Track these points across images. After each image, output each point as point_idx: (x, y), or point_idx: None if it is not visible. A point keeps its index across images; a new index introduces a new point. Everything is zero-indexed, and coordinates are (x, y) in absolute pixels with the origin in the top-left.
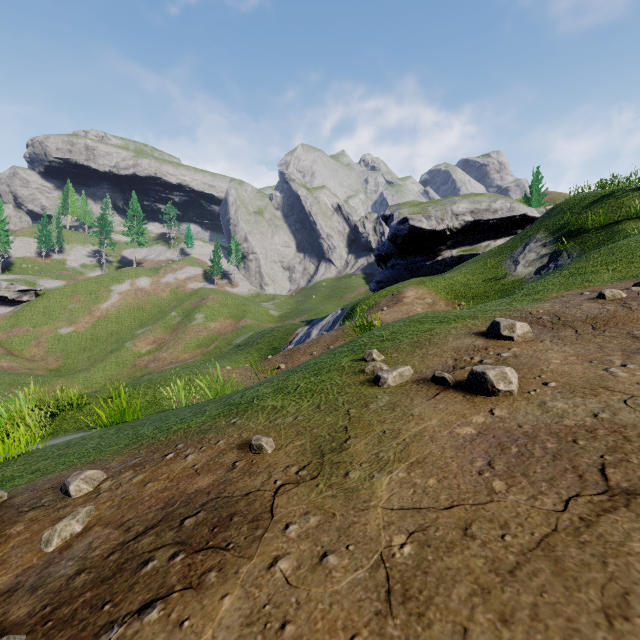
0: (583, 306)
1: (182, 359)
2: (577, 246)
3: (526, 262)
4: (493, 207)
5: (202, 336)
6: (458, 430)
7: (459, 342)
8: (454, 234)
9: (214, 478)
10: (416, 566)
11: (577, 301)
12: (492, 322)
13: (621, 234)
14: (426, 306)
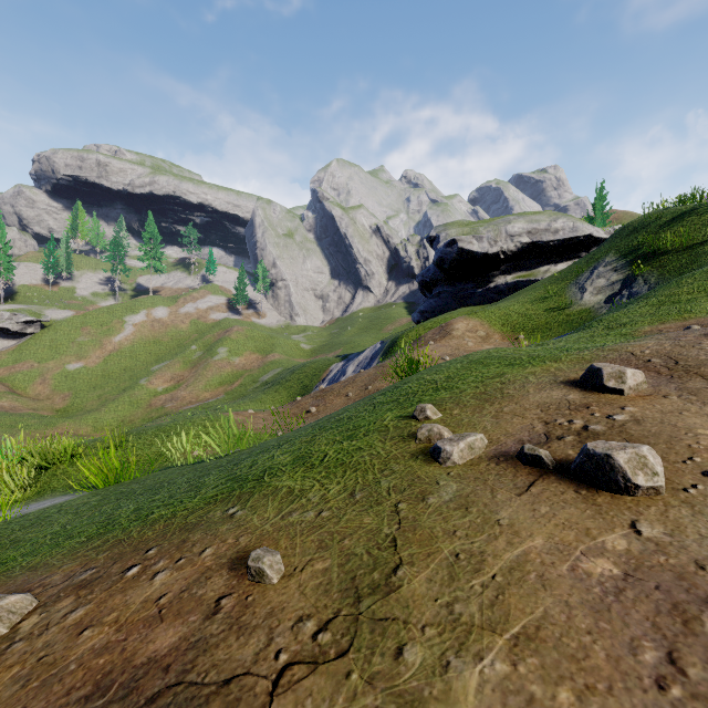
0: (704, 345)
1: (203, 398)
2: (655, 270)
3: (594, 289)
4: (553, 227)
5: (225, 372)
6: (586, 564)
7: (545, 395)
8: (509, 258)
9: (182, 632)
10: None
11: (691, 338)
12: (589, 368)
13: None
14: (479, 340)
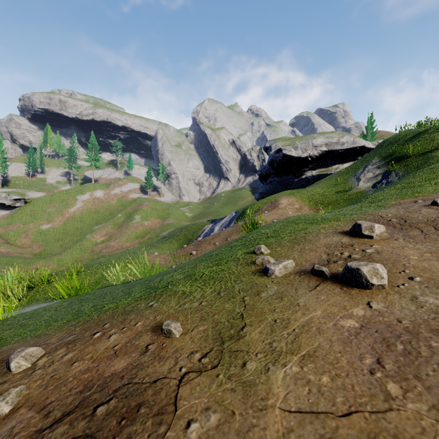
0: (422, 211)
1: (125, 246)
2: (402, 168)
3: (365, 179)
4: (341, 141)
5: (139, 231)
6: (342, 322)
7: (329, 239)
8: (314, 160)
9: (129, 361)
10: None
11: (416, 207)
12: (354, 224)
13: (435, 159)
14: (295, 210)
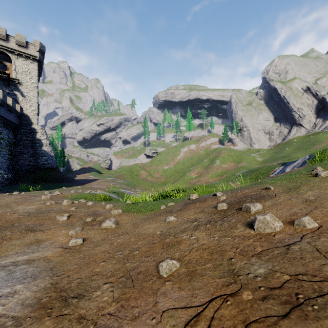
0: None
1: (210, 181)
2: None
3: None
4: None
5: (219, 171)
6: None
7: None
8: None
9: (256, 193)
10: (314, 199)
11: None
12: None
13: None
14: None
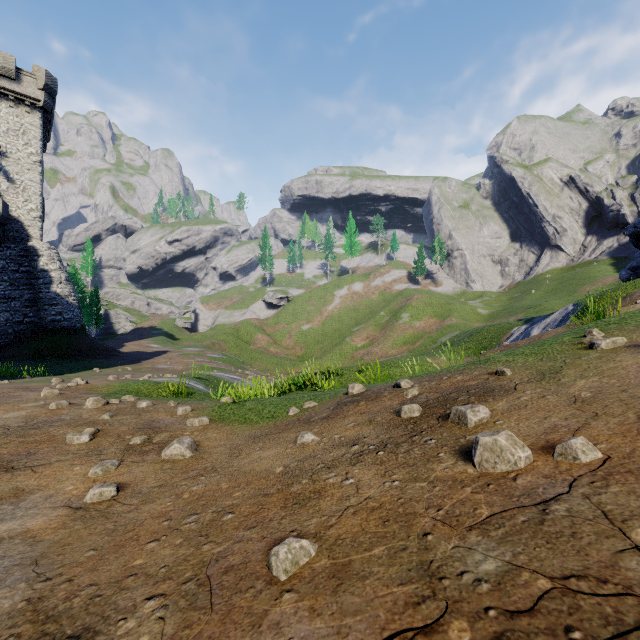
0: None
1: (390, 354)
2: None
3: None
4: None
5: (408, 334)
6: None
7: None
8: None
9: (478, 382)
10: (591, 397)
11: None
12: None
13: None
14: None
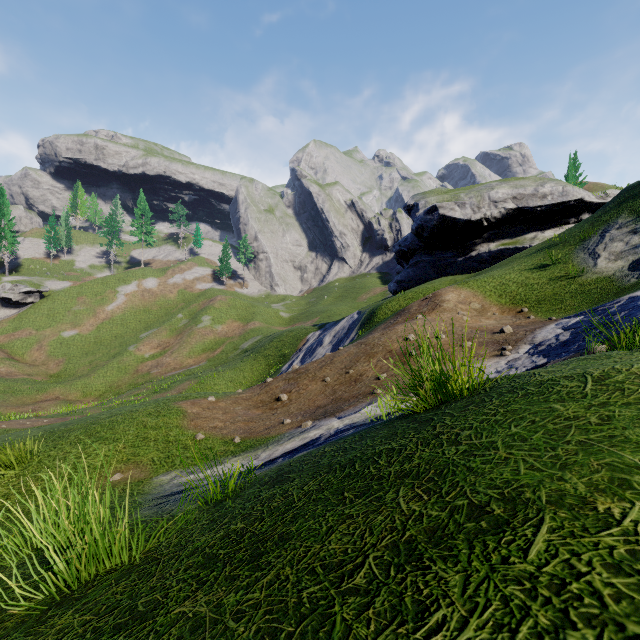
0: None
1: (186, 365)
2: None
3: (610, 254)
4: (541, 191)
5: (208, 340)
6: None
7: None
8: (492, 225)
9: None
10: None
11: None
12: None
13: None
14: (474, 313)
